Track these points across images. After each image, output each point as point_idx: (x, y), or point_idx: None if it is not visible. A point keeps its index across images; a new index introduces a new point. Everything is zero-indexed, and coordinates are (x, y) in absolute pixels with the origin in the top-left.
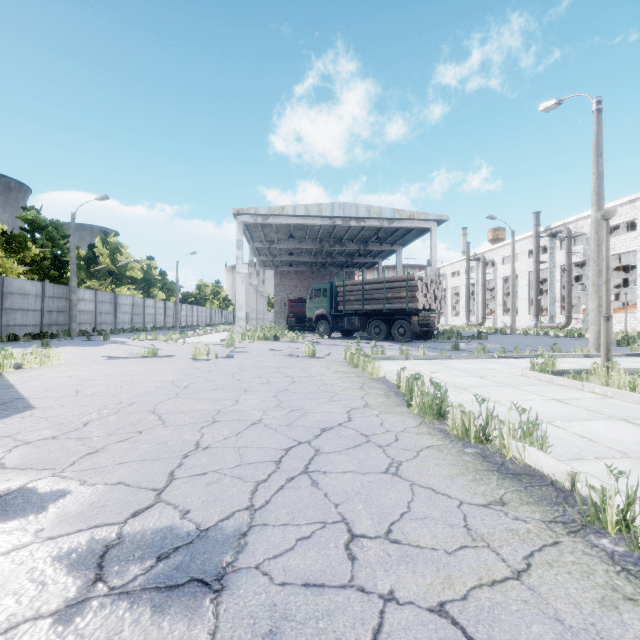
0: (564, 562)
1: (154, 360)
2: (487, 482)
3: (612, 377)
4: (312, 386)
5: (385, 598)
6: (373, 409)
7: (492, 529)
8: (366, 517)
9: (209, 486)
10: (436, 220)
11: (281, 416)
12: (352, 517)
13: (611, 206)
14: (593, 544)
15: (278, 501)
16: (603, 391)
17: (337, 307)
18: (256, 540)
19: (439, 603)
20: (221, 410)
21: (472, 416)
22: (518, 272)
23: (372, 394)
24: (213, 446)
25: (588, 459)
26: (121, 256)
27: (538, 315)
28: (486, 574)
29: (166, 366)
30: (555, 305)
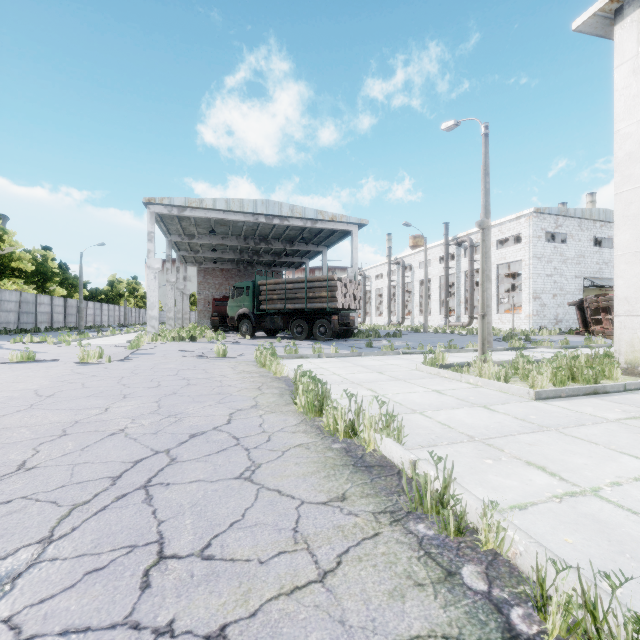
0: (375, 554)
1: (27, 366)
2: (338, 477)
3: (484, 368)
4: (206, 388)
5: (159, 632)
6: (260, 409)
7: (320, 528)
8: (189, 533)
9: (4, 518)
10: (357, 223)
11: (151, 423)
12: (172, 535)
13: (503, 221)
14: (409, 531)
15: (89, 526)
16: (475, 381)
17: (260, 306)
18: (28, 582)
19: (221, 626)
20: (80, 421)
21: (341, 411)
22: (431, 276)
23: (267, 394)
24: (42, 465)
25: (440, 445)
26: (5, 244)
27: (447, 315)
28: (290, 581)
29: (39, 372)
30: (461, 306)
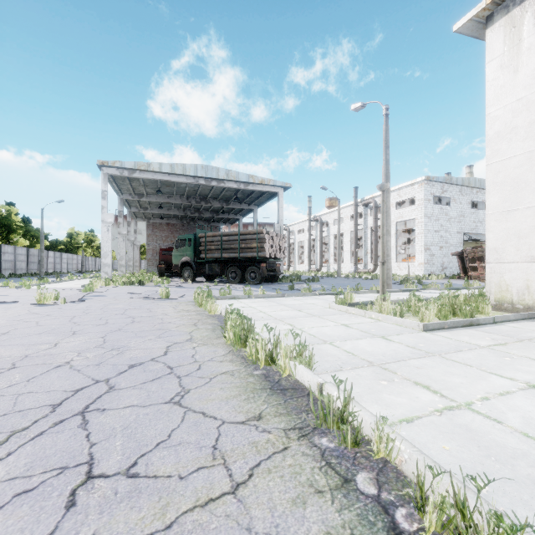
0: (283, 466)
1: None
2: (256, 400)
3: (384, 306)
4: (148, 325)
5: None
6: (194, 342)
7: (237, 445)
8: (118, 453)
9: None
10: (282, 186)
11: (95, 356)
12: (102, 456)
13: (400, 187)
14: (314, 444)
15: (24, 451)
16: (377, 316)
17: (200, 255)
18: None
19: None
20: (29, 355)
21: (262, 343)
22: (344, 231)
23: (201, 329)
24: None
25: (344, 370)
26: None
27: (356, 263)
28: (206, 494)
29: None
30: (367, 256)
